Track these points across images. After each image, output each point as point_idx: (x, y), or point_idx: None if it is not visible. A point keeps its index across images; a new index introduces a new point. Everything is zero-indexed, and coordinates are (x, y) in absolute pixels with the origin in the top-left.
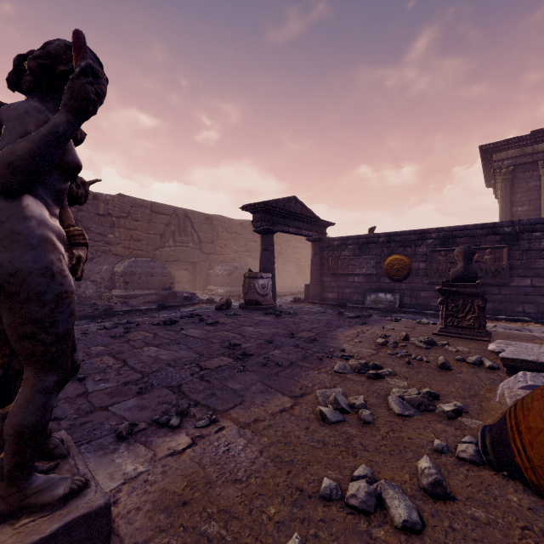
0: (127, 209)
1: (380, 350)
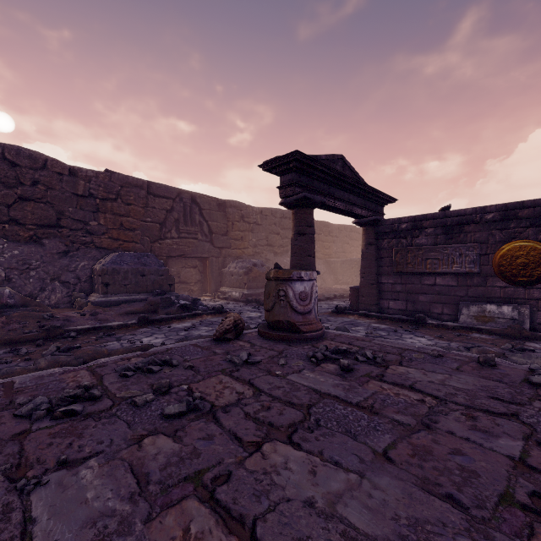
0: (116, 189)
1: None
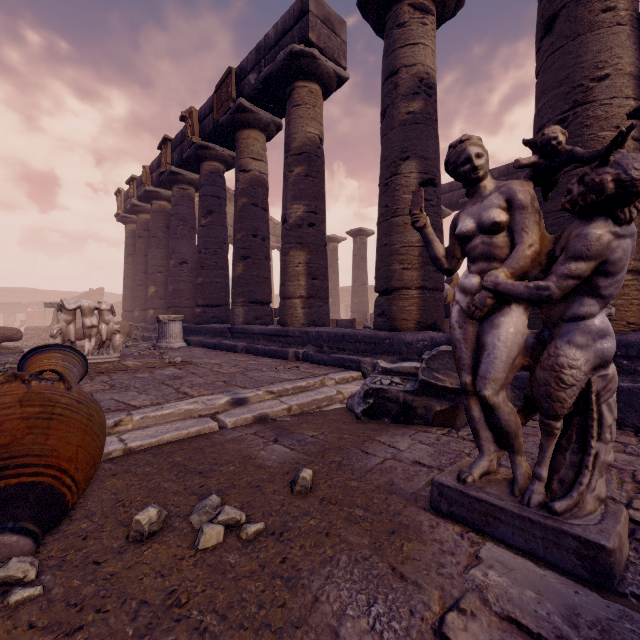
0: None
1: None
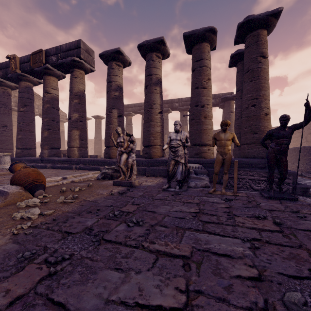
0: None
1: None
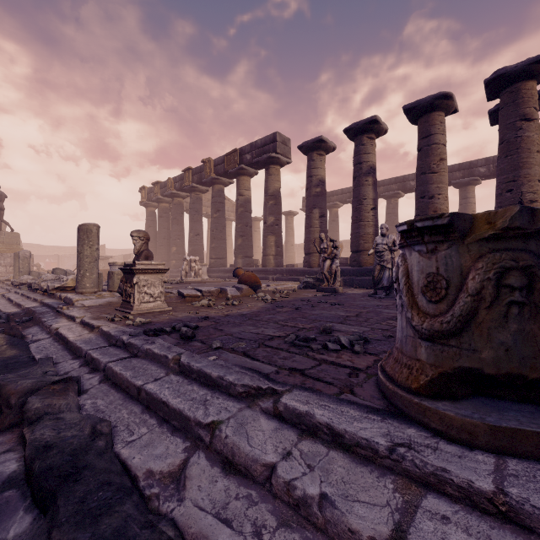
0: None
1: (244, 303)
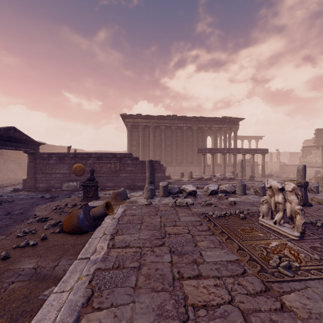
0: None
1: (52, 212)
